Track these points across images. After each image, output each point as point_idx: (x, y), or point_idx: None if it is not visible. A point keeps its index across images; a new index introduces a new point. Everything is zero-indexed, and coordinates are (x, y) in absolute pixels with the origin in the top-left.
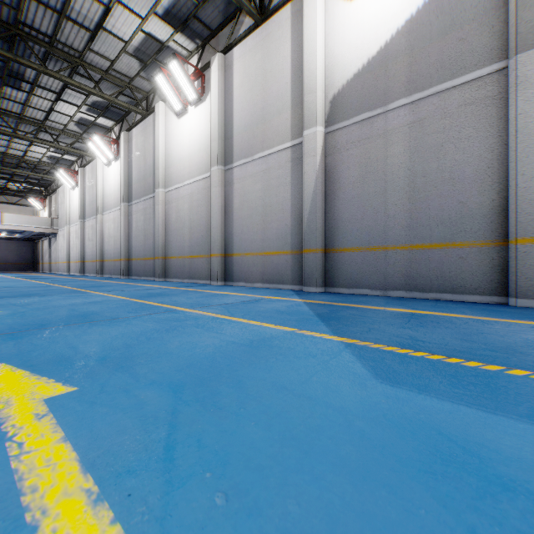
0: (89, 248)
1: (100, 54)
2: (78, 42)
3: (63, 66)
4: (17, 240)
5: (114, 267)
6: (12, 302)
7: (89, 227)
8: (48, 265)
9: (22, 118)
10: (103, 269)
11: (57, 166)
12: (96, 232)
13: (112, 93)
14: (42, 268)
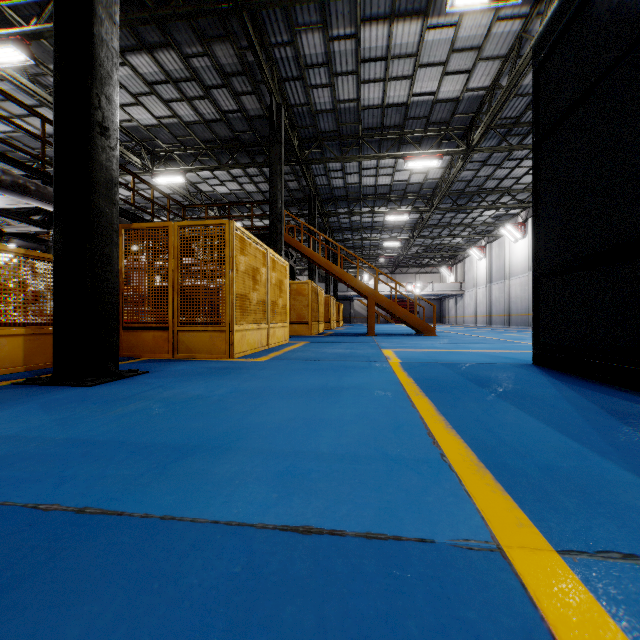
0: (496, 305)
1: (521, 183)
2: (508, 184)
3: (495, 196)
4: (430, 300)
5: (521, 320)
6: (509, 333)
7: (496, 289)
8: (454, 319)
9: (458, 225)
10: (510, 322)
11: (466, 244)
12: (504, 293)
13: (527, 201)
14: (447, 321)
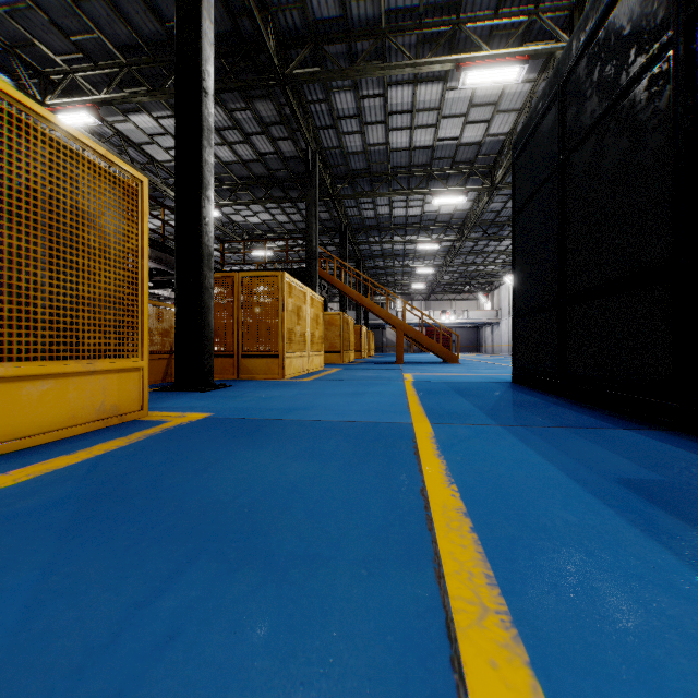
0: None
1: None
2: None
3: None
4: (466, 328)
5: None
6: None
7: None
8: (491, 348)
9: (492, 252)
10: None
11: (502, 270)
12: None
13: None
14: (484, 350)
